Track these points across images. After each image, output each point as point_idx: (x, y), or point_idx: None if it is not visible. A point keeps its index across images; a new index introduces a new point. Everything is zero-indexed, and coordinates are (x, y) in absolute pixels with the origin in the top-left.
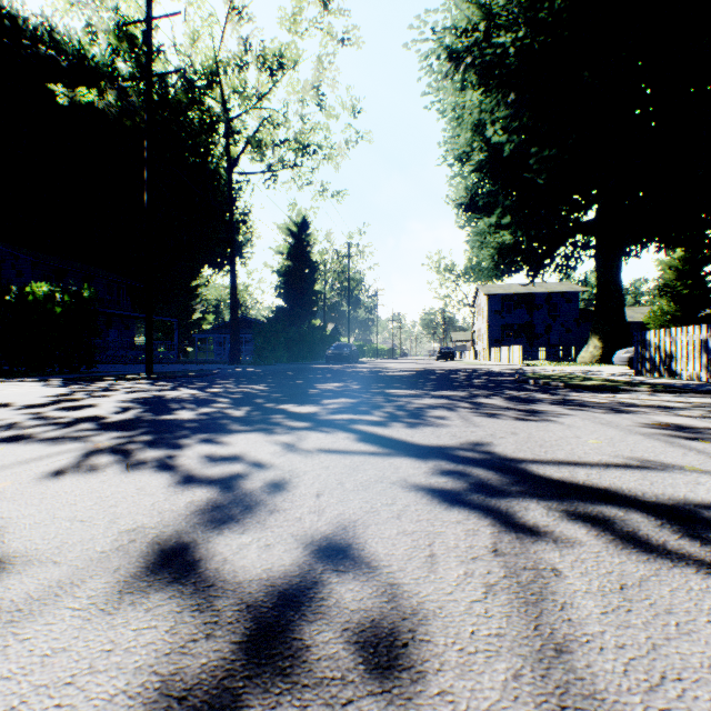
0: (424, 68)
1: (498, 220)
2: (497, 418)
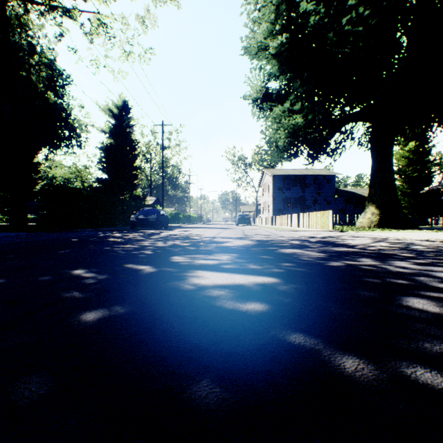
0: None
1: (290, 107)
2: None
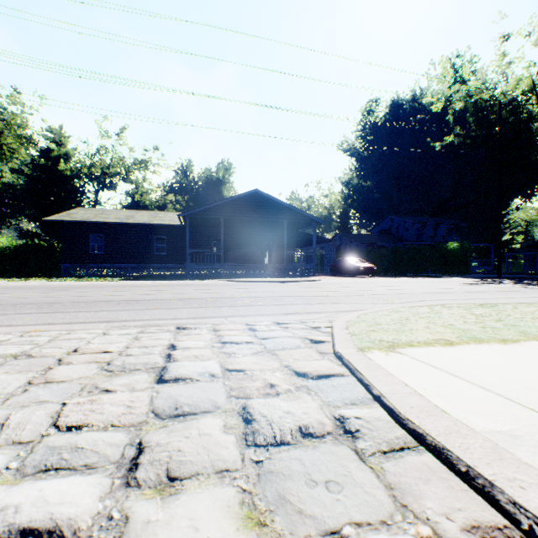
0: None
1: None
2: None
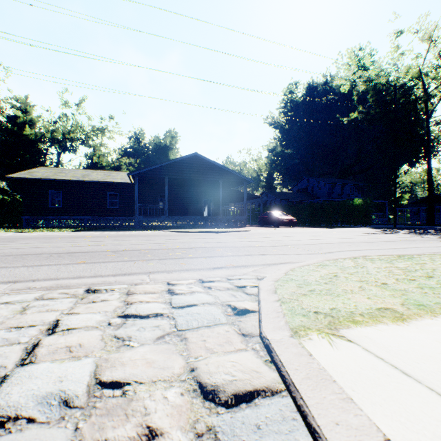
0: None
1: None
2: None
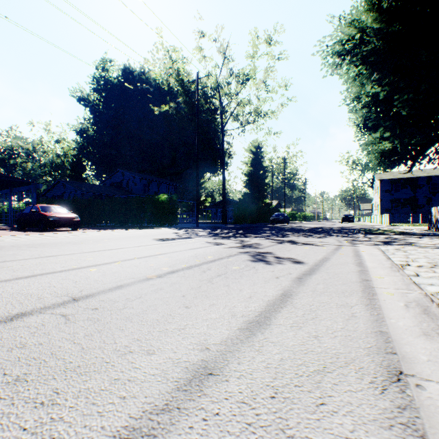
0: (324, 63)
1: (381, 134)
2: (307, 237)
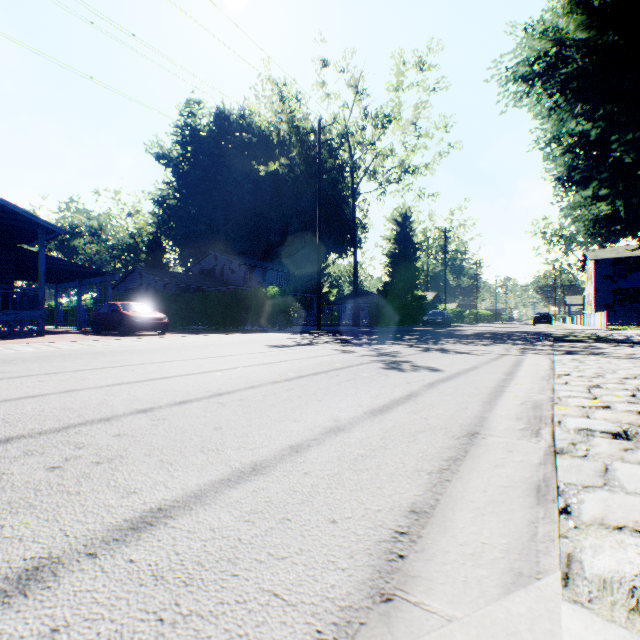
0: (502, 93)
1: (595, 191)
2: (466, 345)
